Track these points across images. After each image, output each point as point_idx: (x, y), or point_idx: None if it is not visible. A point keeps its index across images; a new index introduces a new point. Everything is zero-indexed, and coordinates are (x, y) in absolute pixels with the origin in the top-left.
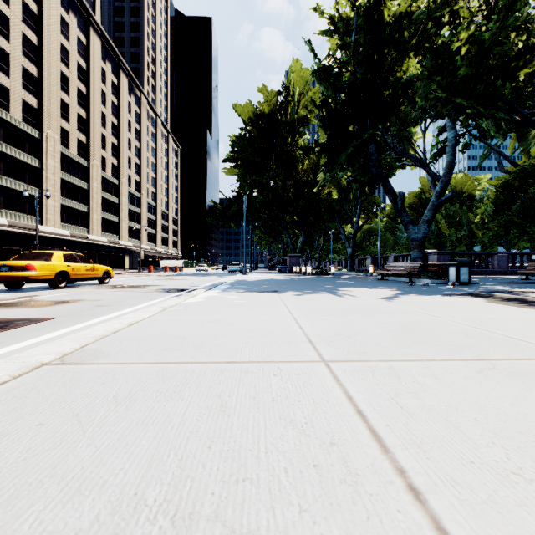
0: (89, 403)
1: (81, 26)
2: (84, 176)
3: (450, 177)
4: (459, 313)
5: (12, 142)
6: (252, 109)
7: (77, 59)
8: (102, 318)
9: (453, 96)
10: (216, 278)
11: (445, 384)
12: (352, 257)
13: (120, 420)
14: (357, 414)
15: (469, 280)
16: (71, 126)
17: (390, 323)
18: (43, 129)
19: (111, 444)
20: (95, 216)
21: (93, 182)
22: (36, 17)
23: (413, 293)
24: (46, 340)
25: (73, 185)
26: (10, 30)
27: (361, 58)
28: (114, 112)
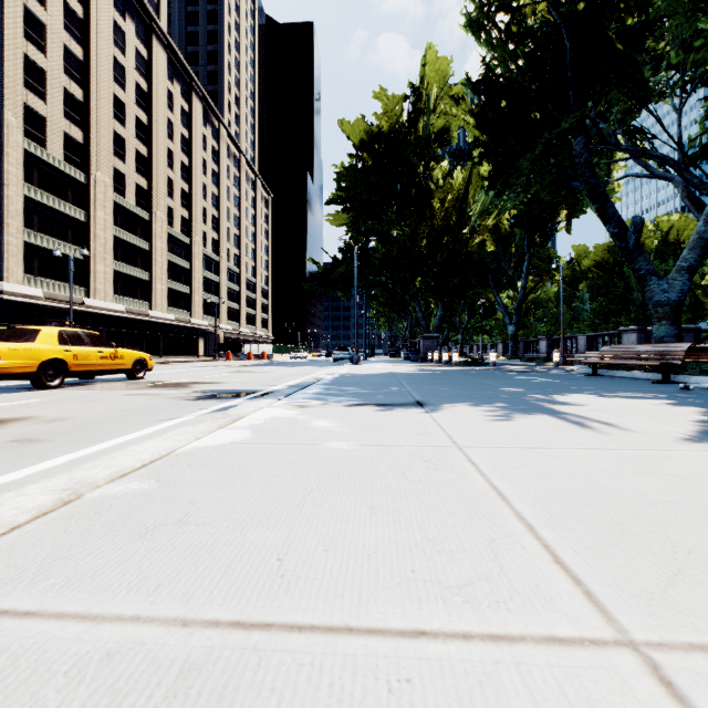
0: None
1: (141, 34)
2: (144, 233)
3: None
4: None
5: (50, 188)
6: (368, 125)
7: (135, 78)
8: None
9: None
10: (314, 370)
11: None
12: (515, 339)
13: None
14: None
15: None
16: (127, 167)
17: None
18: (90, 171)
19: None
20: (159, 285)
21: (156, 241)
22: (81, 22)
23: None
24: None
25: (130, 244)
26: (47, 40)
27: None
28: (185, 148)
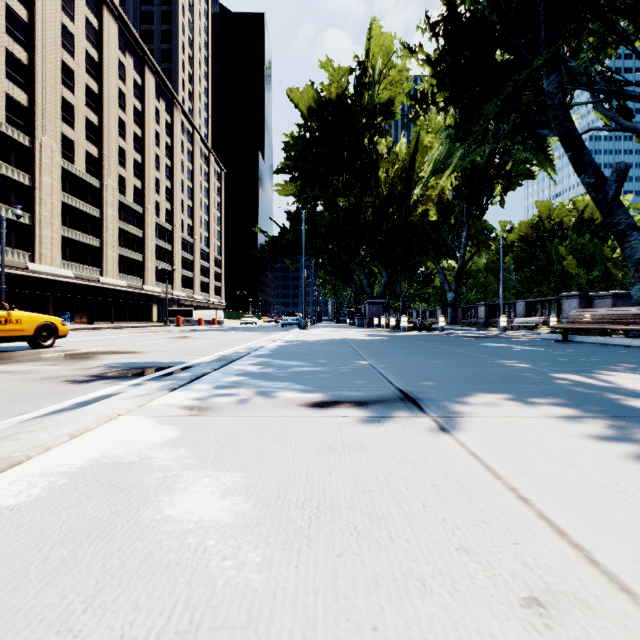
0: None
1: (91, 4)
2: (95, 201)
3: None
4: None
5: None
6: (315, 95)
7: (85, 47)
8: None
9: None
10: (259, 336)
11: None
12: (454, 305)
13: None
14: None
15: None
16: (77, 134)
17: None
18: (35, 135)
19: None
20: (111, 252)
21: (107, 209)
22: None
23: None
24: None
25: (79, 211)
26: None
27: None
28: (138, 120)
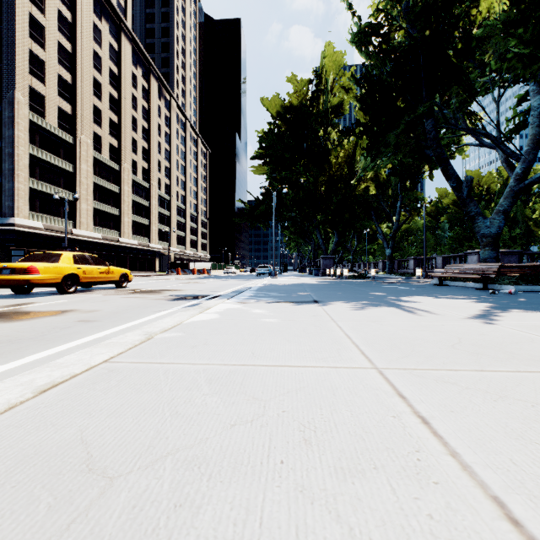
0: None
1: (113, 32)
2: (115, 180)
3: (535, 155)
4: None
5: (48, 148)
6: (282, 101)
7: (109, 65)
8: (61, 346)
9: None
10: (243, 282)
11: None
12: (391, 259)
13: None
14: None
15: None
16: (103, 131)
17: None
18: (76, 135)
19: None
20: (126, 219)
21: (124, 186)
22: (70, 25)
23: (522, 308)
24: None
25: (105, 189)
26: (46, 39)
27: (420, 8)
28: (145, 116)
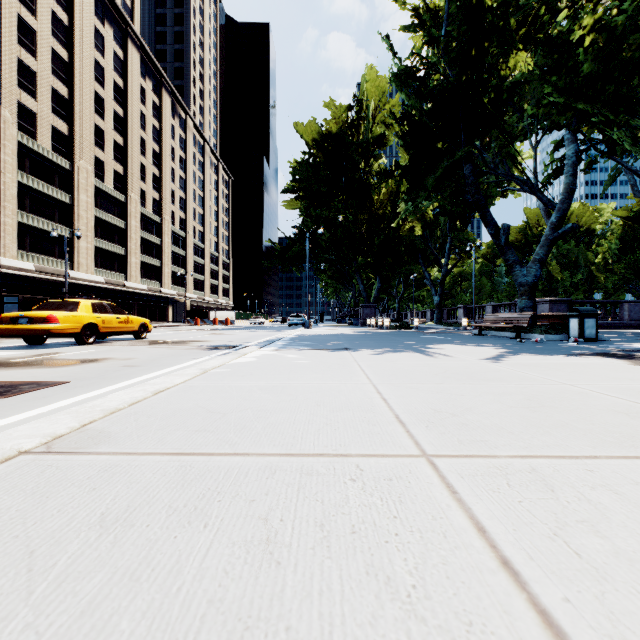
0: (60, 528)
1: (118, 38)
2: (120, 213)
3: (569, 204)
4: (601, 380)
5: (40, 175)
6: (317, 129)
7: (113, 77)
8: (127, 382)
9: (574, 100)
10: (274, 333)
11: (635, 506)
12: (439, 307)
13: (97, 568)
14: (502, 567)
15: (596, 335)
16: (106, 155)
17: (509, 395)
18: (74, 159)
19: (65, 626)
20: (134, 259)
21: (131, 220)
22: (66, 29)
23: (526, 352)
24: (49, 412)
25: (108, 223)
26: (37, 45)
27: (454, 56)
28: (156, 137)
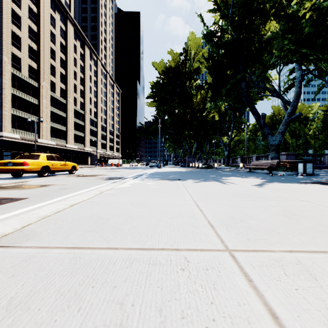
0: None
1: (62, 19)
2: (64, 109)
3: (297, 102)
4: (322, 198)
5: (23, 89)
6: (164, 65)
7: (60, 39)
8: (60, 198)
9: (300, 47)
10: (142, 170)
11: None
12: (228, 157)
13: None
14: None
15: (313, 172)
16: (56, 79)
17: (272, 207)
18: (40, 82)
19: None
20: (70, 133)
21: (69, 113)
22: (36, 15)
23: (276, 182)
24: (12, 216)
25: (57, 114)
26: (21, 23)
27: (236, 24)
28: (82, 70)
